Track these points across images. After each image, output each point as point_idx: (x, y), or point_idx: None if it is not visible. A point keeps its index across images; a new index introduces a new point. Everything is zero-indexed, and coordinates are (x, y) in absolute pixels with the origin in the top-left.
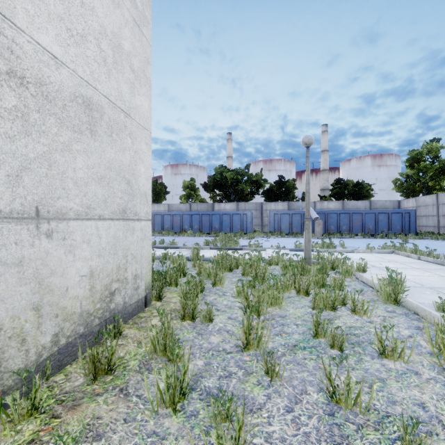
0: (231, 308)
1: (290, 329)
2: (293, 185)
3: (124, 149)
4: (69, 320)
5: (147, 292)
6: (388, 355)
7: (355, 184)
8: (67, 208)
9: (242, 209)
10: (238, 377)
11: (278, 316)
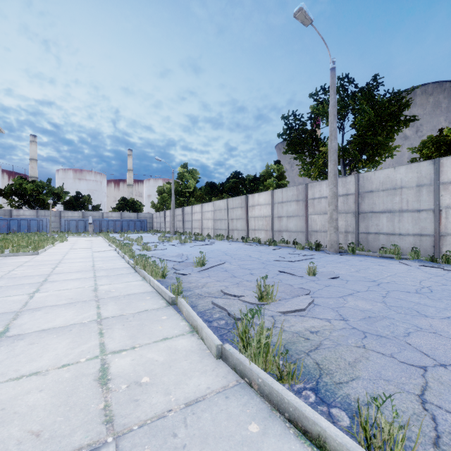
0: None
1: None
2: (89, 200)
3: None
4: None
5: None
6: None
7: (132, 202)
8: None
9: (42, 215)
10: None
11: None
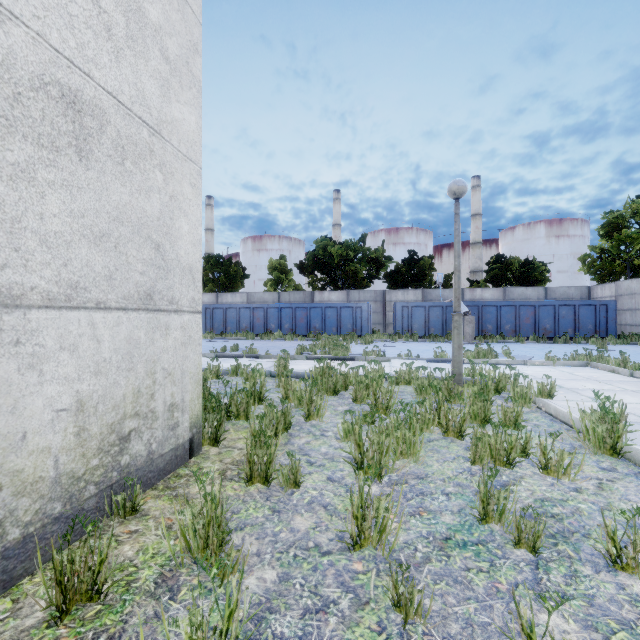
0: (334, 460)
1: (437, 504)
2: (430, 265)
3: (148, 190)
4: (28, 493)
5: (194, 432)
6: (627, 566)
7: (523, 263)
8: (25, 287)
9: (355, 300)
10: (341, 613)
11: (413, 477)
